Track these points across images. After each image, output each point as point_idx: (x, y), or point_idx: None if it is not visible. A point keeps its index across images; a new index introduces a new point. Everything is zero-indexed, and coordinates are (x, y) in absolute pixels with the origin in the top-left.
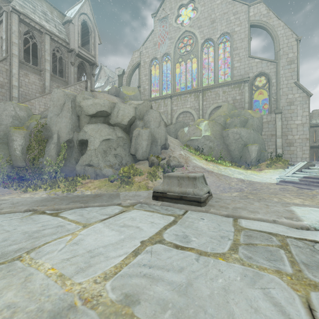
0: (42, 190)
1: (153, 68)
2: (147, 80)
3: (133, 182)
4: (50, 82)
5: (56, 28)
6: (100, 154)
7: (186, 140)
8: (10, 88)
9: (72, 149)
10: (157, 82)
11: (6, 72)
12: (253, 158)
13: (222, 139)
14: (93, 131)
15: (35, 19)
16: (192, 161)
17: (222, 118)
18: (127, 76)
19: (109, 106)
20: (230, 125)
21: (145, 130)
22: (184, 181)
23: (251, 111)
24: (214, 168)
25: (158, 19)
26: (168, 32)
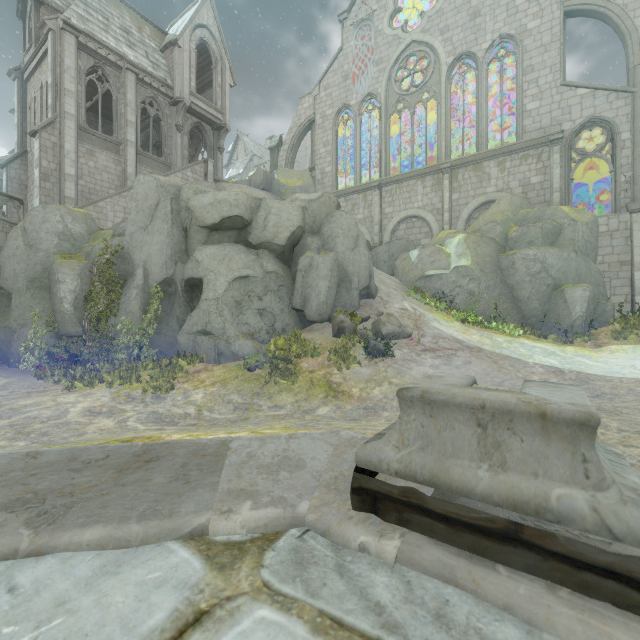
0: (103, 387)
1: (342, 129)
2: (330, 155)
3: (297, 372)
4: (136, 167)
5: (148, 58)
6: (229, 310)
7: (414, 277)
8: (61, 180)
9: (173, 299)
10: (349, 158)
11: (53, 148)
12: (579, 318)
13: (499, 274)
14: (214, 260)
15: (108, 42)
16: (430, 324)
17: (498, 228)
18: (289, 147)
19: (247, 206)
20: (517, 242)
21: (325, 257)
22: (513, 431)
23: (570, 208)
24: (482, 340)
25: (353, 23)
26: (373, 49)
